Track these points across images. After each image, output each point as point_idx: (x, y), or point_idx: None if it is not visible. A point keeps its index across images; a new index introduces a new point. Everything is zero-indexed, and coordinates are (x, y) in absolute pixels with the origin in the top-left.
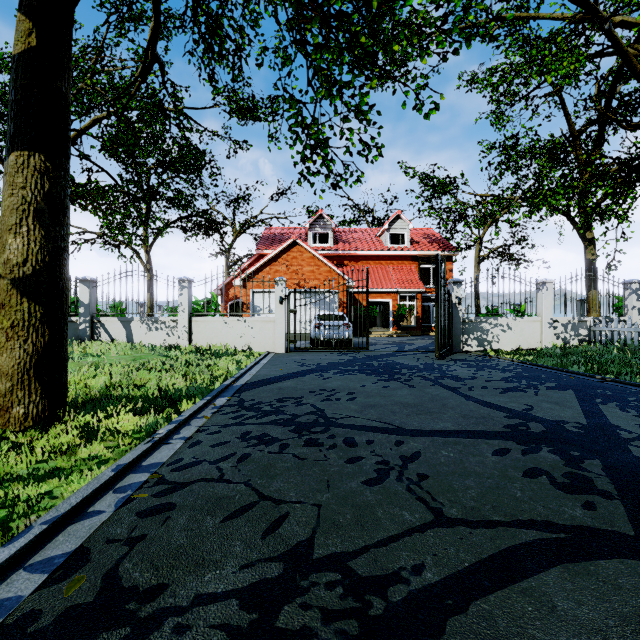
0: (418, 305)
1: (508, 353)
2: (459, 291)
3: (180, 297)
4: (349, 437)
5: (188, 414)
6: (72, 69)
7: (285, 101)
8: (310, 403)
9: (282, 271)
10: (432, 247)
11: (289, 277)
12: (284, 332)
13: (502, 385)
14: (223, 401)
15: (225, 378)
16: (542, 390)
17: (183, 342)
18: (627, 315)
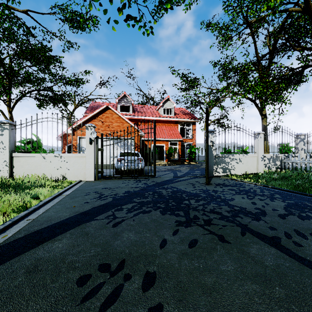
0: (179, 148)
1: (243, 177)
2: (212, 137)
3: (1, 137)
4: None
5: None
6: None
7: None
8: None
9: (99, 125)
10: (186, 117)
11: (104, 129)
12: (93, 165)
13: (308, 226)
14: None
15: None
16: None
17: (4, 174)
18: (298, 153)
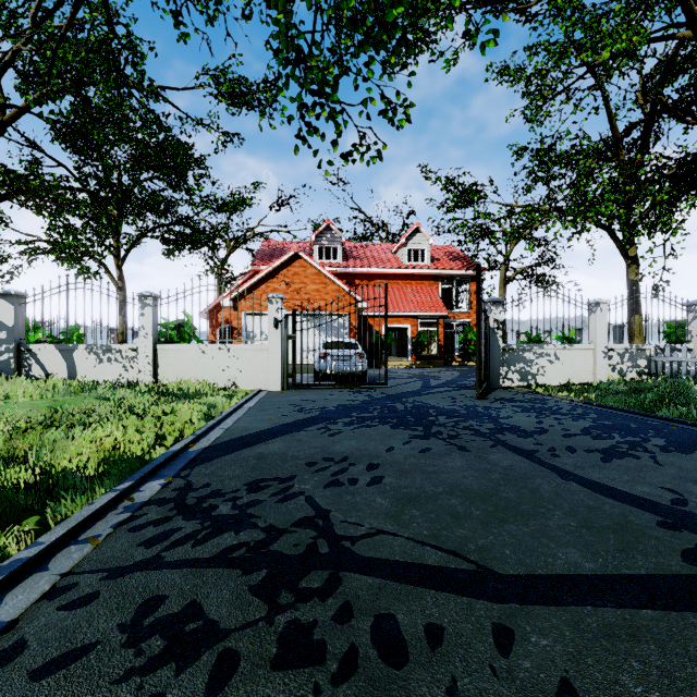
0: (440, 331)
1: (559, 389)
2: (498, 313)
3: (141, 318)
4: (384, 614)
5: (54, 538)
6: (8, 26)
7: (268, 3)
8: (305, 493)
9: (281, 290)
10: (455, 265)
11: (290, 297)
12: (280, 364)
13: (593, 444)
14: (153, 489)
15: (178, 437)
16: (658, 453)
17: (145, 377)
18: (691, 343)
